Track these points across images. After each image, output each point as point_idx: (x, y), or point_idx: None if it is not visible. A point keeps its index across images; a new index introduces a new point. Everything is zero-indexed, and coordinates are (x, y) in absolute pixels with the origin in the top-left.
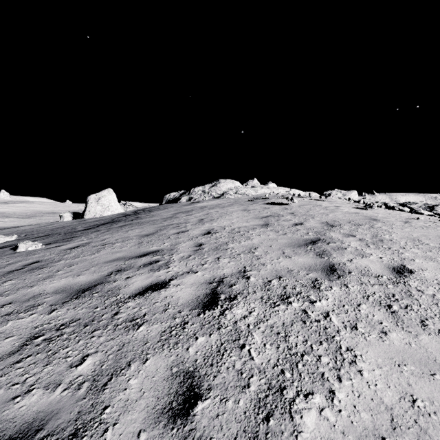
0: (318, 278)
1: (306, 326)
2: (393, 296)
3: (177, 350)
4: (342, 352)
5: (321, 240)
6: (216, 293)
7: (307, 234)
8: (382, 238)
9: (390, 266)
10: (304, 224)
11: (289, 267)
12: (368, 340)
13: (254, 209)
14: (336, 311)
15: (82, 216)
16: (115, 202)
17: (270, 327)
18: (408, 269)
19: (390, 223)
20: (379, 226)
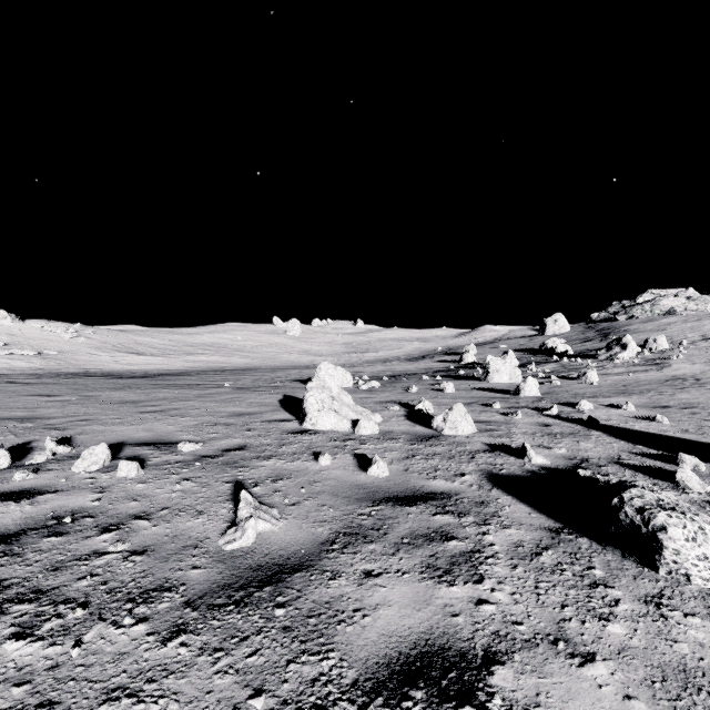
0: None
1: None
2: None
3: None
4: None
5: None
6: None
7: None
8: None
9: None
10: None
11: None
12: None
13: None
14: None
15: (540, 334)
16: (566, 323)
17: None
18: None
19: None
20: None
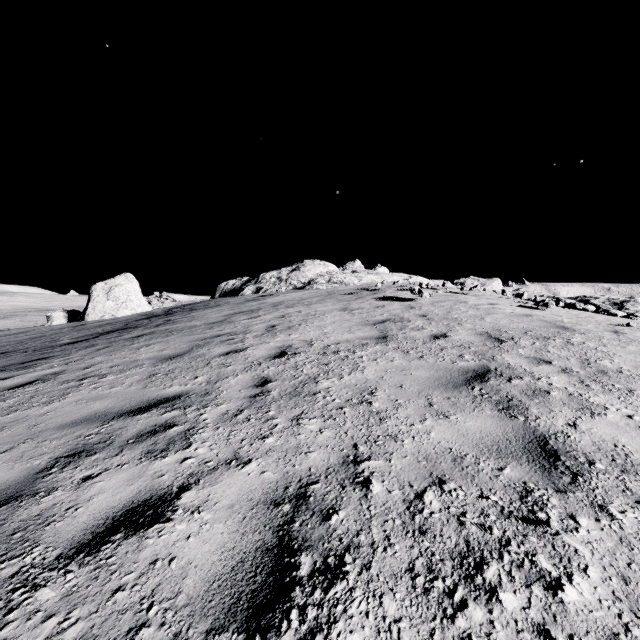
0: (529, 482)
1: None
2: None
3: None
4: None
5: (493, 373)
6: (290, 545)
7: (462, 358)
8: (602, 368)
9: None
10: (449, 336)
11: (453, 445)
12: None
13: (359, 308)
14: (636, 630)
15: (82, 317)
16: (136, 295)
17: None
18: None
19: (595, 334)
20: (581, 341)
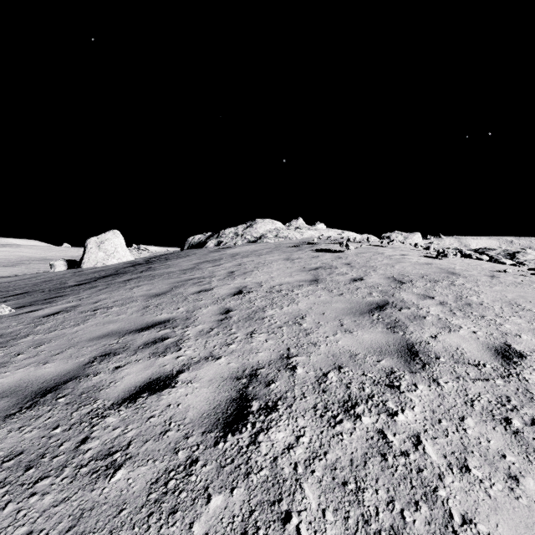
0: (395, 368)
1: (388, 467)
2: (508, 401)
3: (173, 528)
4: (455, 527)
5: (390, 305)
6: (246, 397)
7: (371, 295)
8: (469, 301)
9: (490, 346)
10: (364, 280)
11: (352, 348)
12: (492, 497)
13: (299, 258)
14: (430, 431)
15: (79, 265)
16: (122, 247)
17: (331, 470)
18: (516, 350)
19: (474, 278)
20: (461, 283)
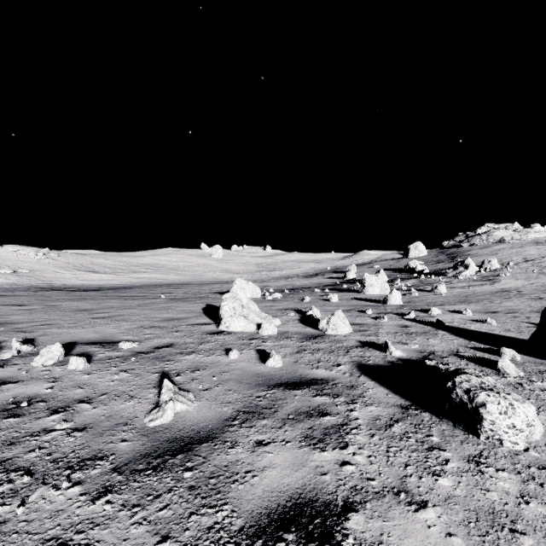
0: None
1: None
2: None
3: None
4: None
5: None
6: None
7: None
8: None
9: None
10: None
11: None
12: None
13: (540, 248)
14: None
15: (405, 257)
16: (424, 249)
17: None
18: None
19: None
20: None
